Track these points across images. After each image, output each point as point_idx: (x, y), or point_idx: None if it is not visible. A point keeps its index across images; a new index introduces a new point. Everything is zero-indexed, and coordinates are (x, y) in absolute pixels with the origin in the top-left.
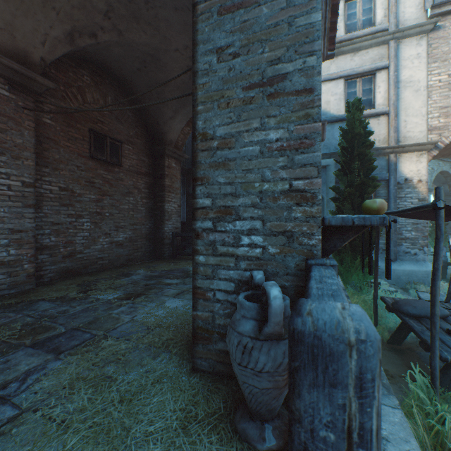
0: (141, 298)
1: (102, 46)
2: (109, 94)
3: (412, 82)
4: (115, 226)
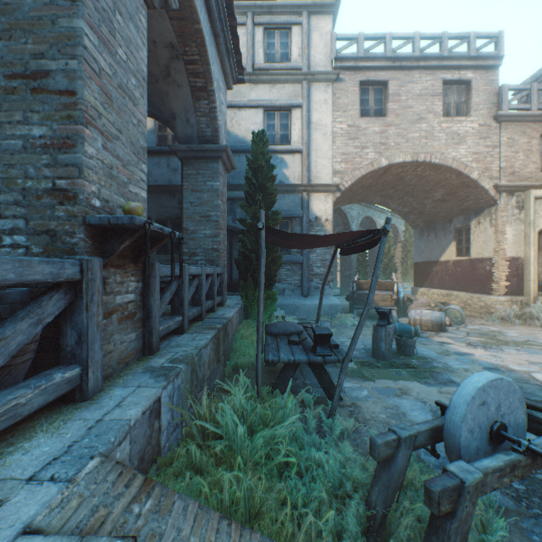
0: None
1: None
2: None
3: (321, 126)
4: None
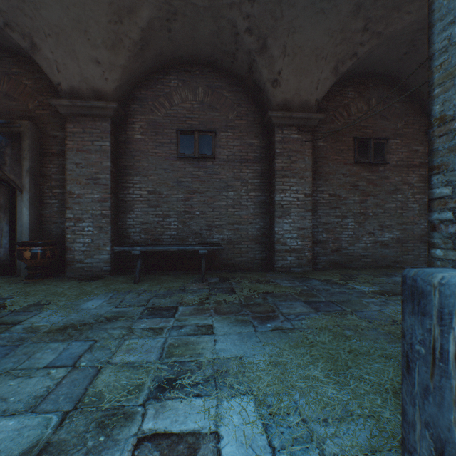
0: (396, 297)
1: (362, 58)
2: (372, 97)
3: None
4: (378, 226)
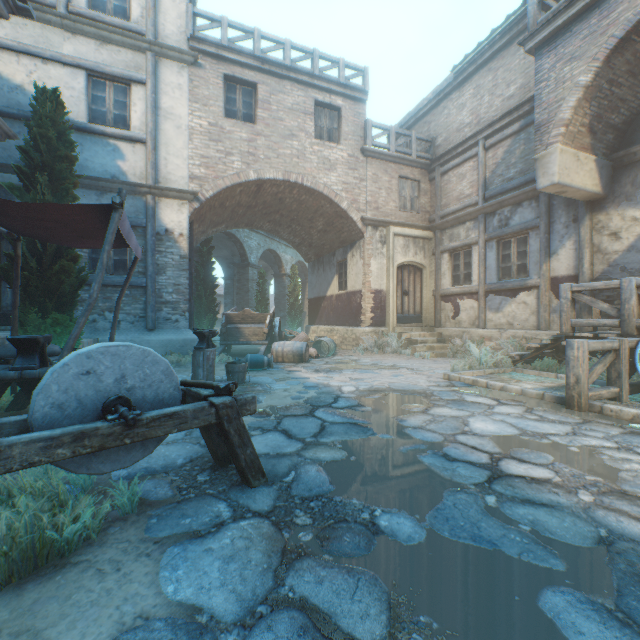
0: None
1: None
2: None
3: (174, 116)
4: None
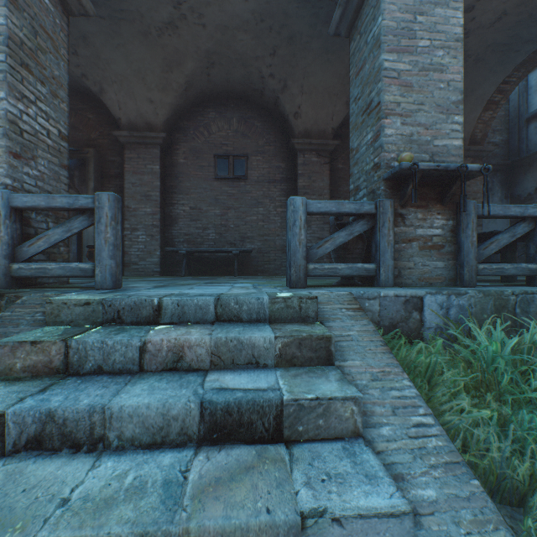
0: None
1: None
2: None
3: None
4: None
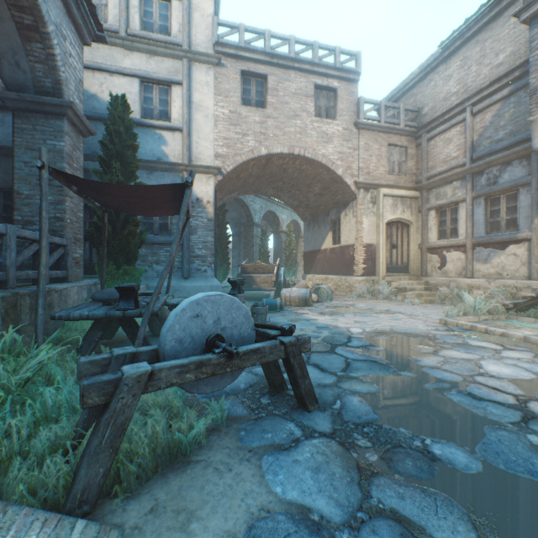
0: None
1: None
2: None
3: (203, 107)
4: None
